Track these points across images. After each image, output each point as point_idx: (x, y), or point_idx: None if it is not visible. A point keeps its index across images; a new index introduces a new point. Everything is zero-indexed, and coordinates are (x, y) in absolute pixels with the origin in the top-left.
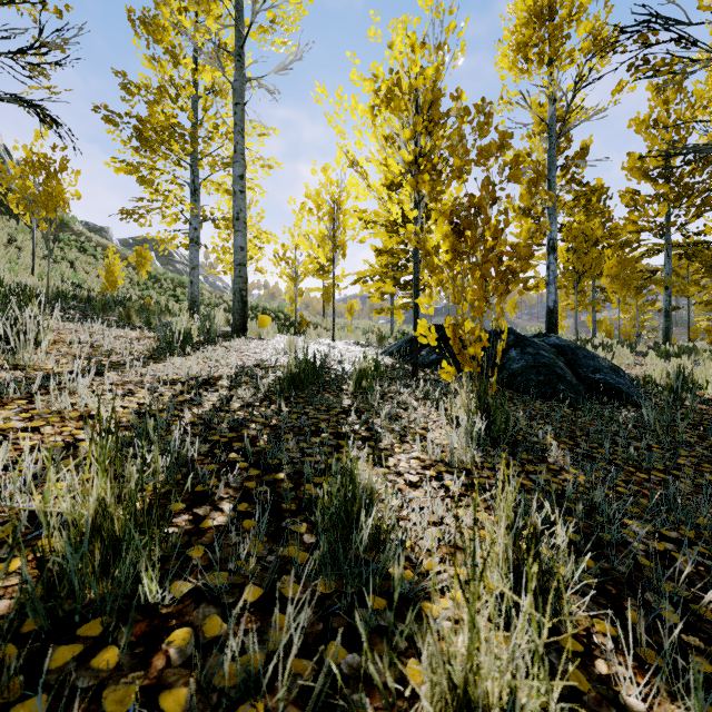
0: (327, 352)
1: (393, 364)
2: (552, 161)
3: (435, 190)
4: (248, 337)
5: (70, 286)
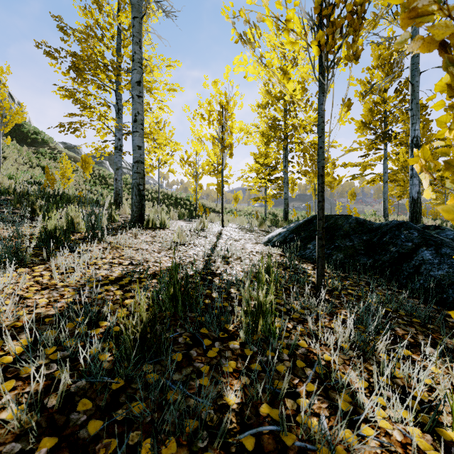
0: (215, 241)
1: (282, 261)
2: (415, 68)
3: (356, 43)
4: (144, 227)
5: (26, 183)
